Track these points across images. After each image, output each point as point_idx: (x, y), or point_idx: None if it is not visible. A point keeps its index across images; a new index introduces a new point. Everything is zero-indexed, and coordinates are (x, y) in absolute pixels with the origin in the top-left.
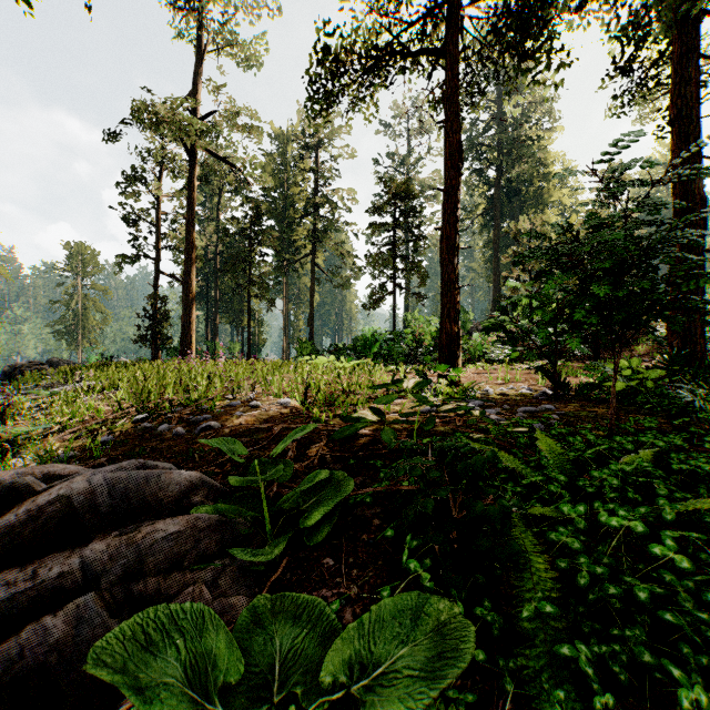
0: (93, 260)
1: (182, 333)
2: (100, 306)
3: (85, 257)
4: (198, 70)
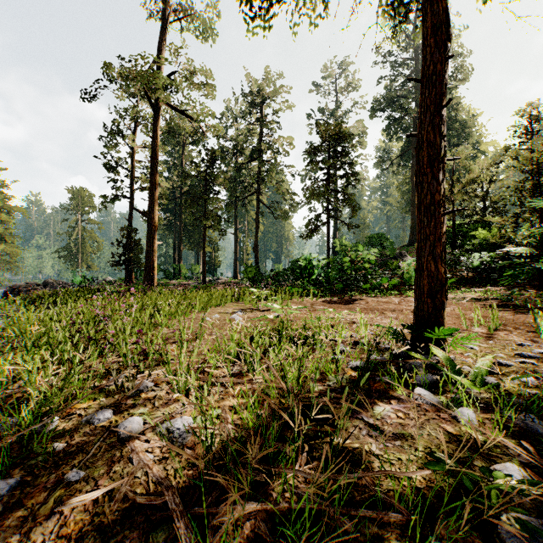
0: (90, 201)
1: (146, 259)
2: (95, 236)
3: (84, 199)
4: (159, 36)
